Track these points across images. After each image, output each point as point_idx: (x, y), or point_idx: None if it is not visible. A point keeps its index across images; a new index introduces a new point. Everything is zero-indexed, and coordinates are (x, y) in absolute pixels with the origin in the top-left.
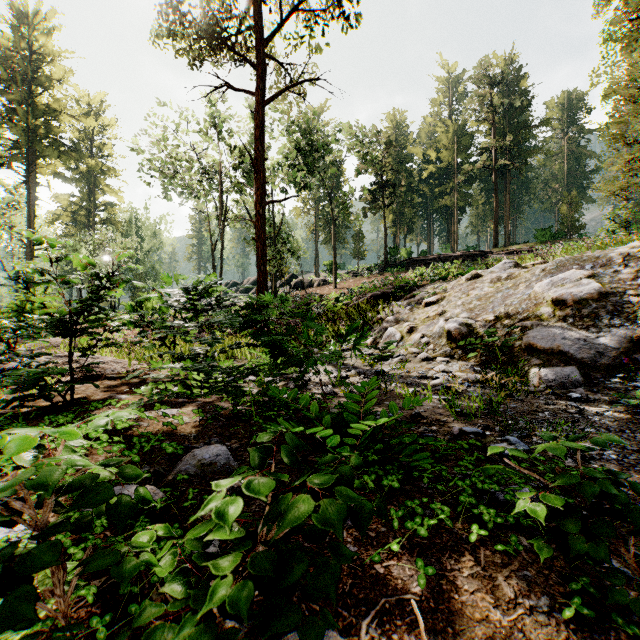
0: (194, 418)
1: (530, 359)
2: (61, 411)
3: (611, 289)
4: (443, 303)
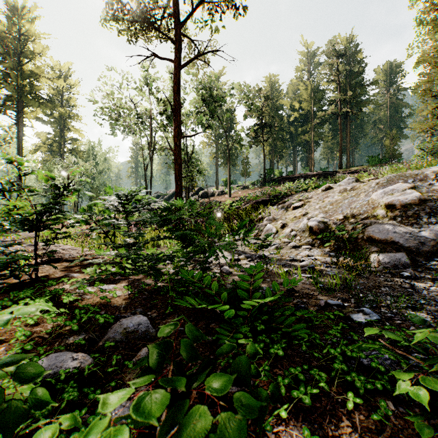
0: (125, 292)
1: (370, 247)
2: (27, 286)
3: (428, 197)
4: (306, 207)
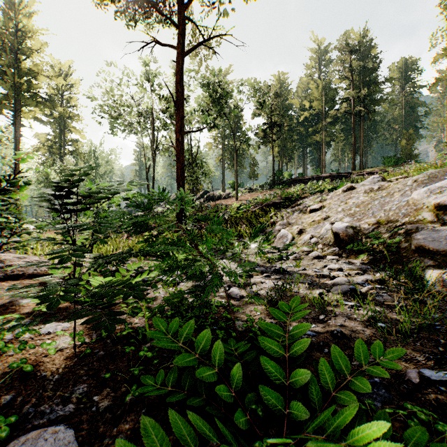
0: (73, 342)
1: (422, 260)
2: None
3: None
4: (325, 210)
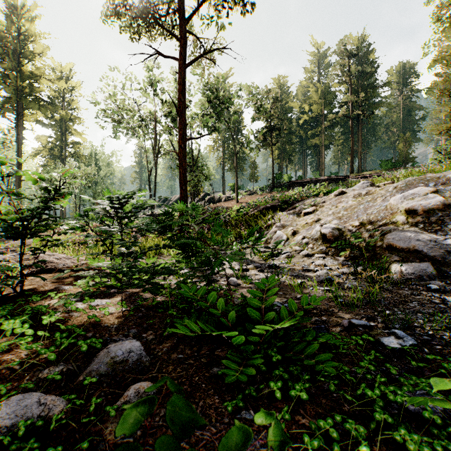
0: (119, 309)
1: (391, 256)
2: (10, 301)
3: None
4: (318, 213)
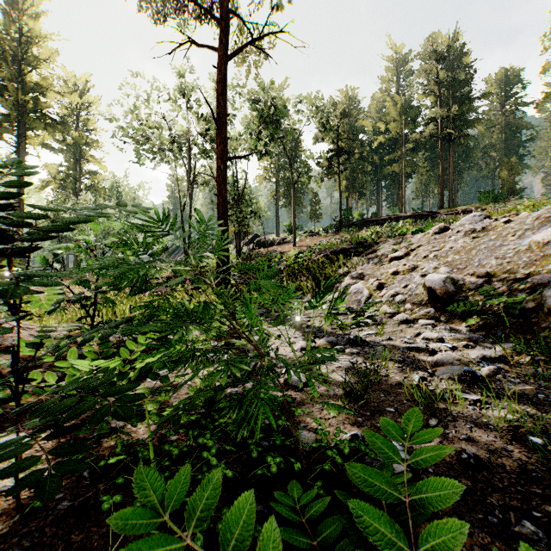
0: None
1: None
2: None
3: None
4: (412, 257)
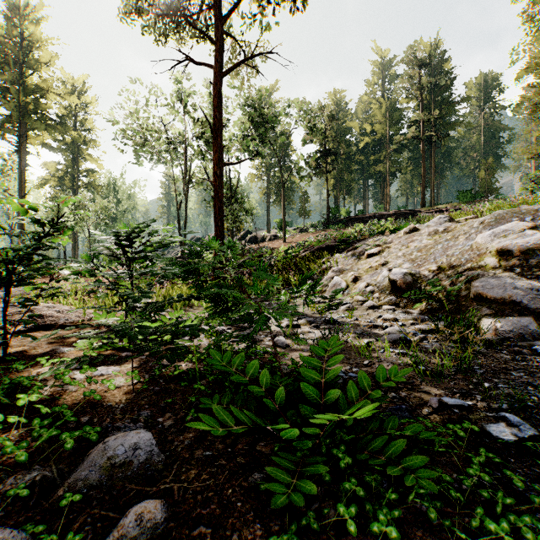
0: (129, 381)
1: (480, 308)
2: None
3: None
4: (384, 254)
